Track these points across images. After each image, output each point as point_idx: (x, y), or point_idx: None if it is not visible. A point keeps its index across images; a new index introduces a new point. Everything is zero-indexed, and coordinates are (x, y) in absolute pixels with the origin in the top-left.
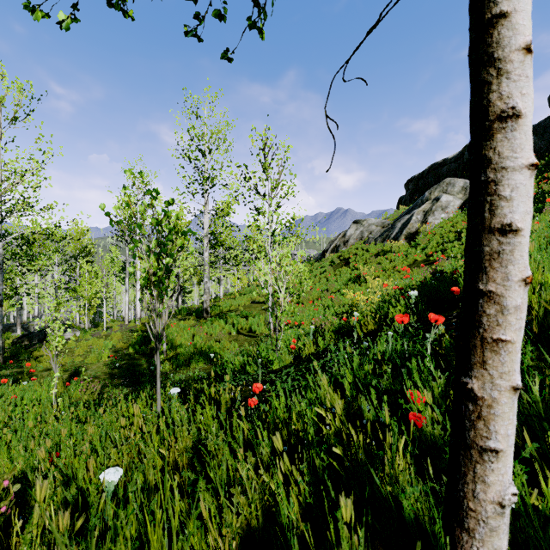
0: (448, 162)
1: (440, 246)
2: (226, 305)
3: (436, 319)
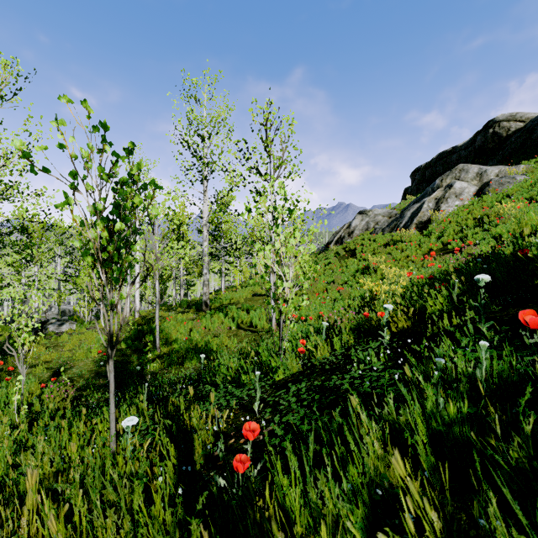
0: (457, 150)
1: (459, 233)
2: (227, 298)
3: None
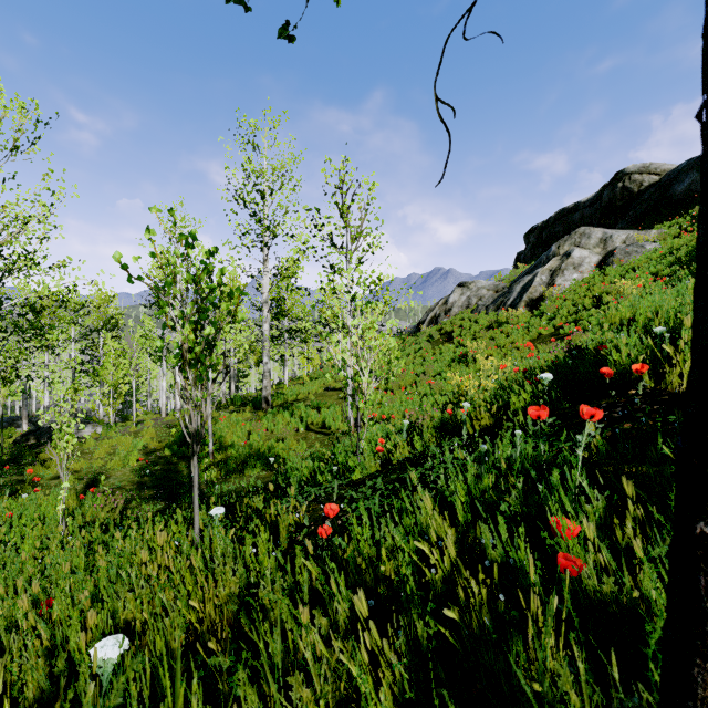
0: (581, 207)
1: (573, 315)
2: (292, 393)
3: (591, 413)
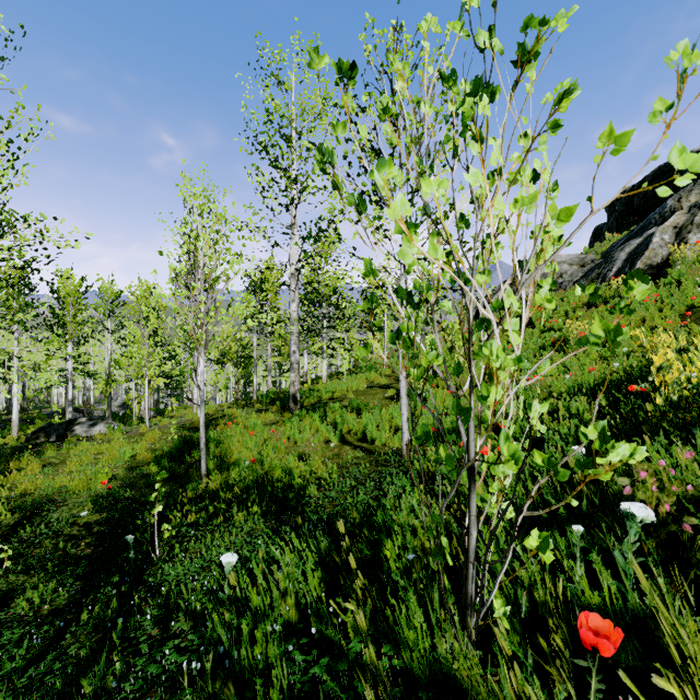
0: None
1: None
2: (327, 389)
3: None
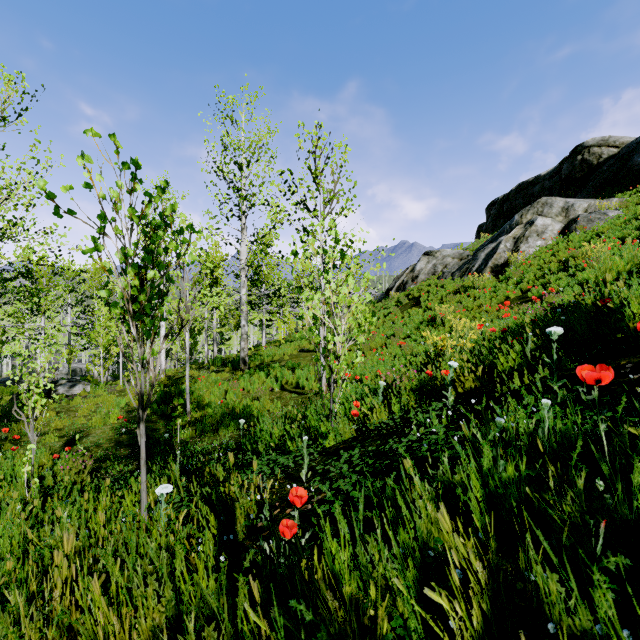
0: (540, 180)
1: (540, 279)
2: (268, 354)
3: None
